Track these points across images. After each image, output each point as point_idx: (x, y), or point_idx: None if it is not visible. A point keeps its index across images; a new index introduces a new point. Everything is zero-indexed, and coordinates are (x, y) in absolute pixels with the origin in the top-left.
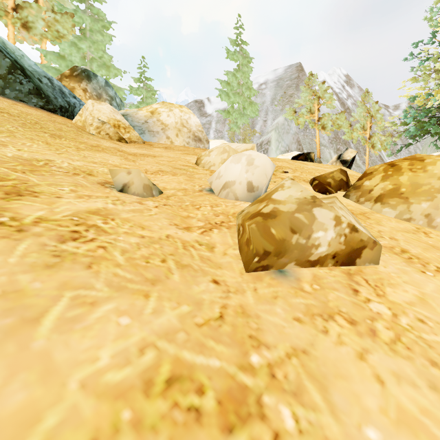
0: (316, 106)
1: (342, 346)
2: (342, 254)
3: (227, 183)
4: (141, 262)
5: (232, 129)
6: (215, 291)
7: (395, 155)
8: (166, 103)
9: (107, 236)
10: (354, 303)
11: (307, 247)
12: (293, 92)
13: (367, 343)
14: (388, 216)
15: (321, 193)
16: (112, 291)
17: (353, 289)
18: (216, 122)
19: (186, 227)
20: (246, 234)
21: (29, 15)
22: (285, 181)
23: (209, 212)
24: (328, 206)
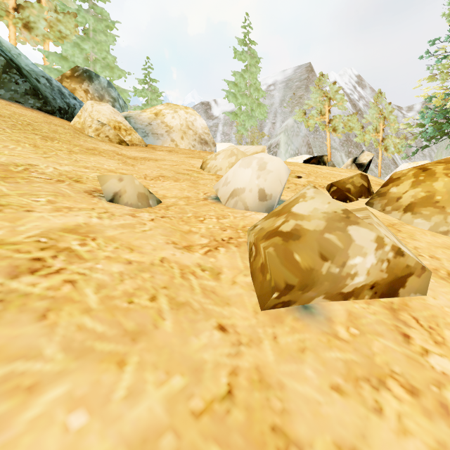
0: (327, 107)
1: (407, 437)
2: (382, 283)
3: (235, 191)
4: (122, 303)
5: (240, 132)
6: (221, 344)
7: (409, 158)
8: (170, 104)
9: (81, 264)
10: (408, 357)
11: (341, 278)
12: (303, 93)
13: (442, 430)
14: (421, 229)
15: (340, 201)
16: (69, 358)
17: (402, 334)
18: (223, 125)
19: (187, 245)
20: (260, 258)
21: (30, 15)
22: (307, 189)
23: (214, 226)
24: (367, 224)
